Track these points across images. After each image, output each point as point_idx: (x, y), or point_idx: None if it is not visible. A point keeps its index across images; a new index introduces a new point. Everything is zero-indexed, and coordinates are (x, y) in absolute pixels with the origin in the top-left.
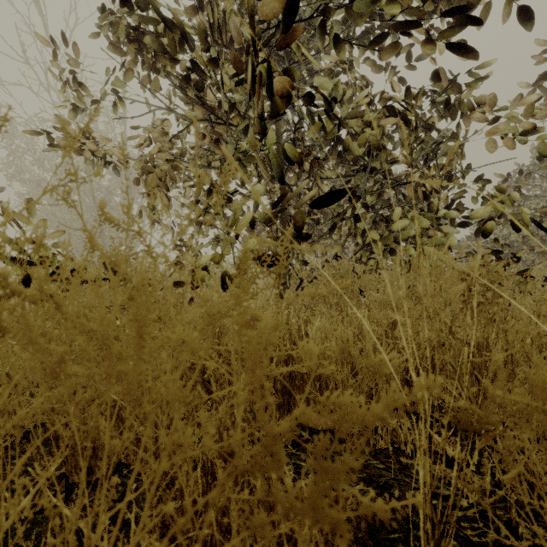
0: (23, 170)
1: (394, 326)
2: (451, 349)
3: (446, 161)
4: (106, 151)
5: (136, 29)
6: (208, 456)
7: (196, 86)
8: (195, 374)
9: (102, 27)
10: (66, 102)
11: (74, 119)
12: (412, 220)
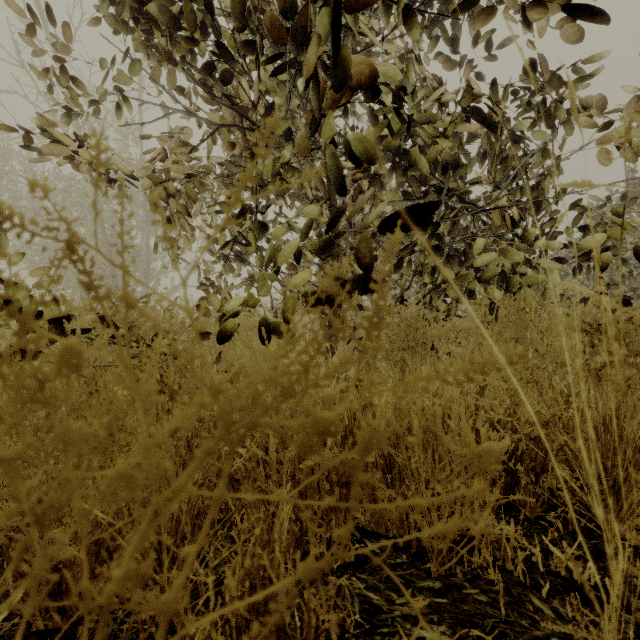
0: (19, 196)
1: (482, 390)
2: (560, 422)
3: (625, 142)
4: (110, 166)
5: (145, 4)
6: (233, 622)
7: (223, 79)
8: (190, 561)
9: (102, 5)
10: (58, 103)
11: (69, 124)
12: (501, 254)
